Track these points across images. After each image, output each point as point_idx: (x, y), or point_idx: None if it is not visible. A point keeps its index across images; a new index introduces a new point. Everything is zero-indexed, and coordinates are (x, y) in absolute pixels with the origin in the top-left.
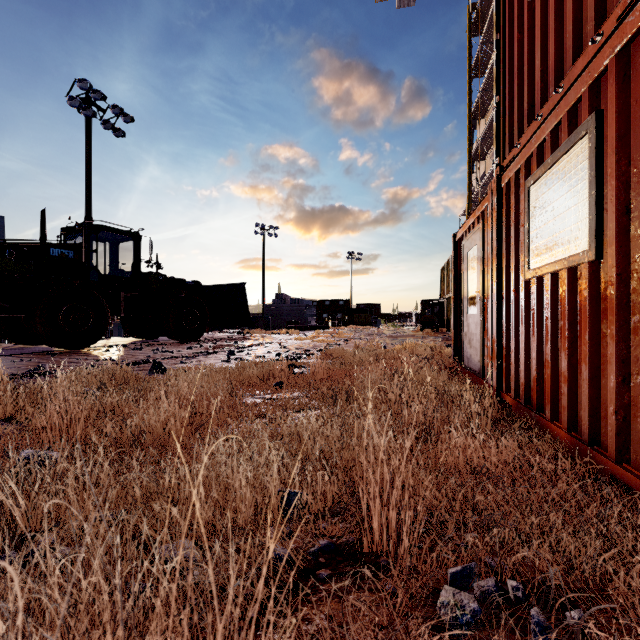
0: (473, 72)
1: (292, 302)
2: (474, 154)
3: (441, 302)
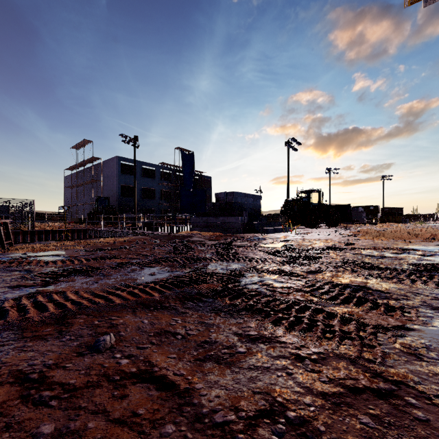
0: None
1: (353, 210)
2: None
3: None
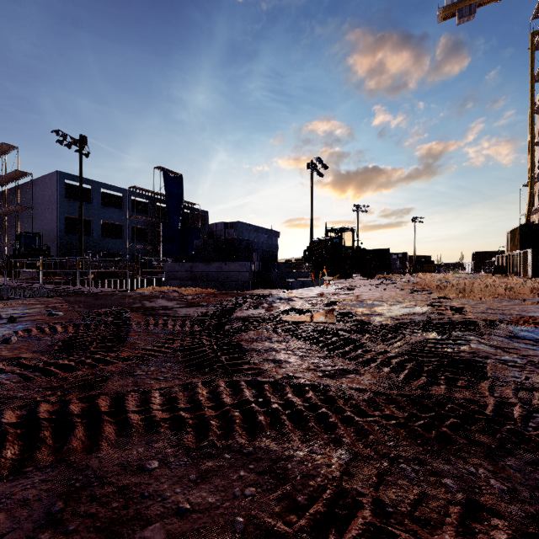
0: (534, 79)
1: None
2: (536, 142)
3: (507, 255)
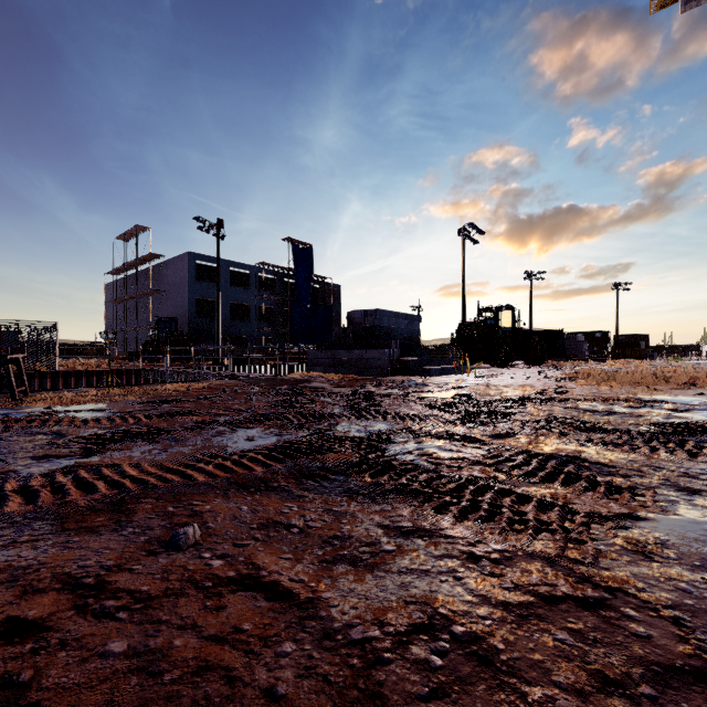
0: None
1: (569, 338)
2: None
3: None
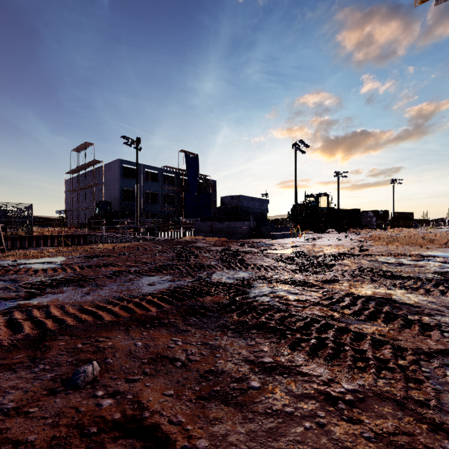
0: None
1: (363, 214)
2: None
3: None
